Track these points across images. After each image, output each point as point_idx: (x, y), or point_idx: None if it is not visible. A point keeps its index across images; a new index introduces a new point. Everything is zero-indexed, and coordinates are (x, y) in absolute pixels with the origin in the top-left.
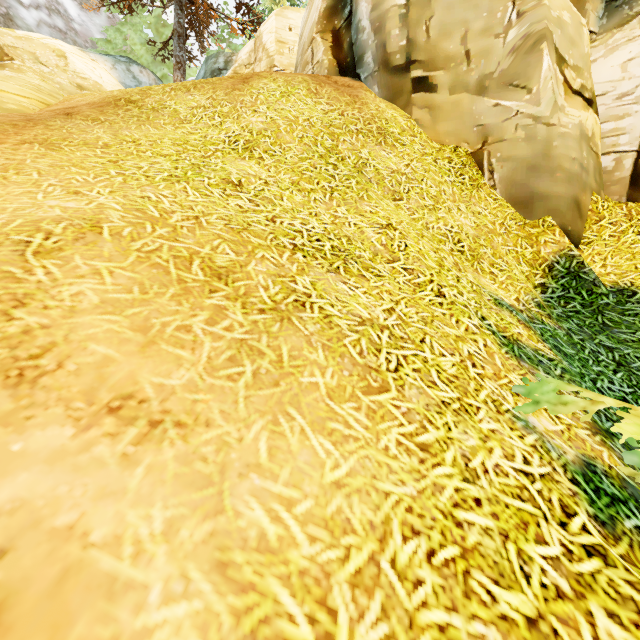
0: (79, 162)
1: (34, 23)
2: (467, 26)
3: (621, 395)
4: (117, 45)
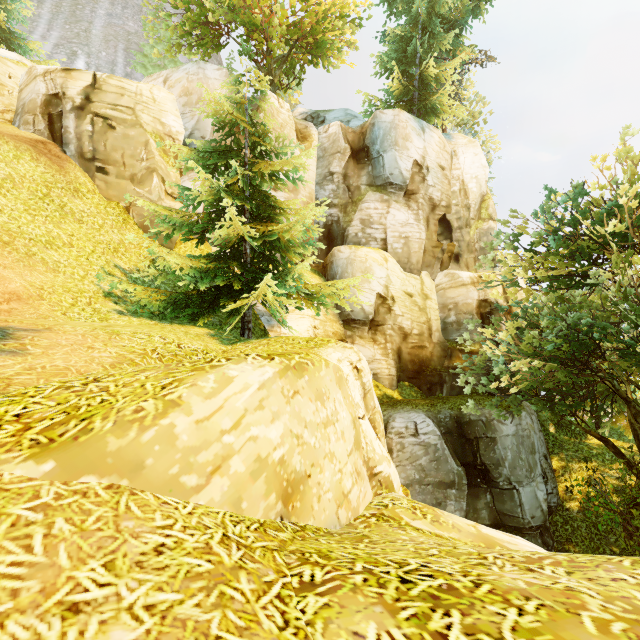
0: None
1: None
2: (125, 150)
3: None
4: None
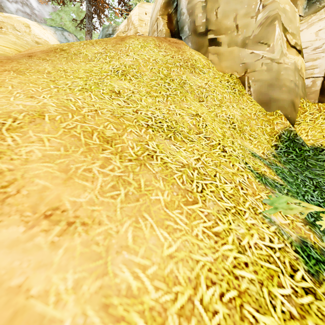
0: (34, 81)
1: (14, 10)
2: (237, 12)
3: (317, 203)
4: (57, 21)
